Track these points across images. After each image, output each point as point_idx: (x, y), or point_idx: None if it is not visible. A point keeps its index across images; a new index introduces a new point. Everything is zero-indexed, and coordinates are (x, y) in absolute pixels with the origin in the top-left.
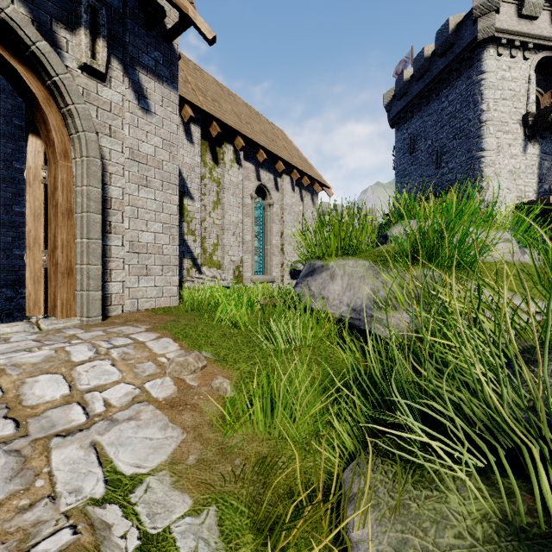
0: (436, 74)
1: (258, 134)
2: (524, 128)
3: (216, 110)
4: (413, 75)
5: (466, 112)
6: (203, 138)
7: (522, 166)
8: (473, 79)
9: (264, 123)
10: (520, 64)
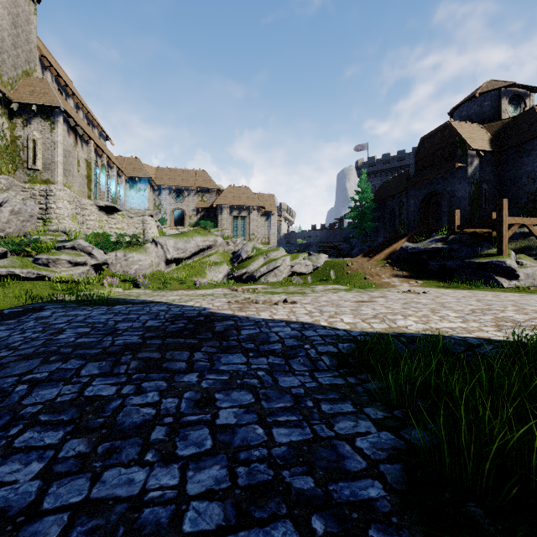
0: (395, 167)
1: None
2: None
3: None
4: (382, 161)
5: None
6: None
7: None
8: None
9: None
10: None
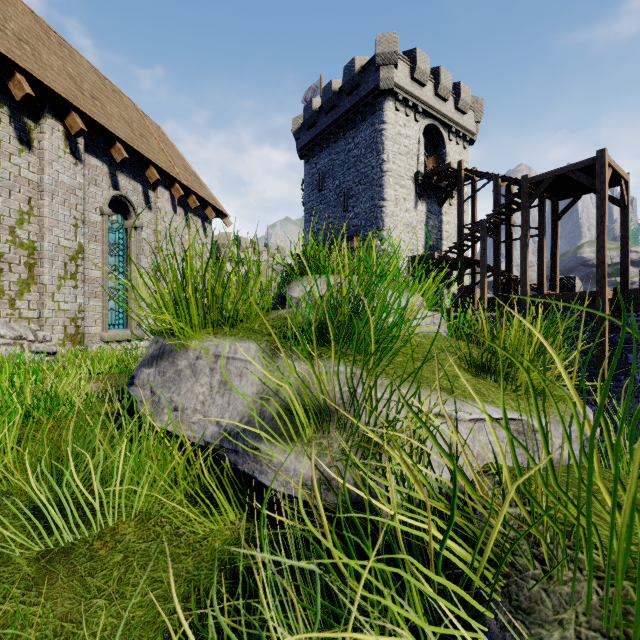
0: (344, 112)
1: (114, 119)
2: (416, 186)
3: (24, 57)
4: (322, 106)
5: (370, 158)
6: None
7: (414, 221)
8: (376, 127)
9: (128, 108)
10: (413, 124)
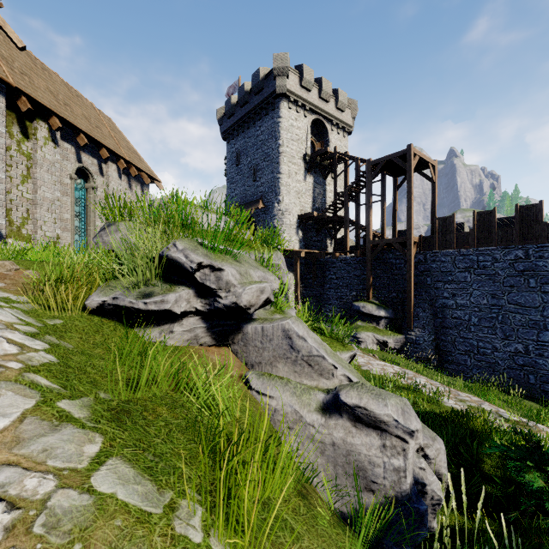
0: (253, 107)
1: (79, 117)
2: (305, 164)
3: (25, 85)
4: (238, 102)
5: (271, 143)
6: (9, 109)
7: (303, 189)
8: (275, 120)
9: (88, 108)
10: (302, 118)
